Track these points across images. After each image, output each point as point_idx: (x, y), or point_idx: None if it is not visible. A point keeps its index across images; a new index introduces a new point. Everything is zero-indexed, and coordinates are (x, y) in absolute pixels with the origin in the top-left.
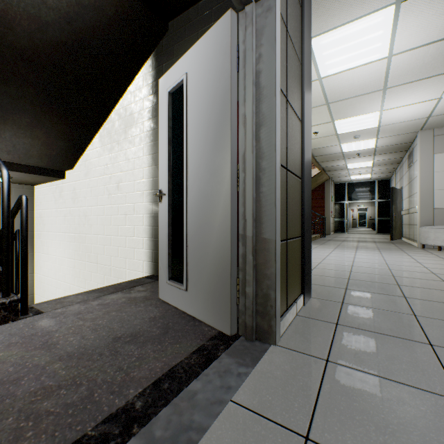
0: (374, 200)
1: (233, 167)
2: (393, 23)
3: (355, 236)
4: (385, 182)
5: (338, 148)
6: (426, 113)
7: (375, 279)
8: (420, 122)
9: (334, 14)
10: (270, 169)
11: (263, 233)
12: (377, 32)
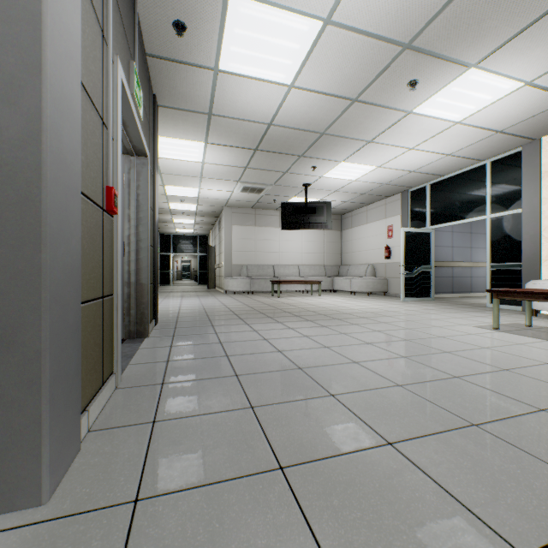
0: (196, 253)
1: (122, 243)
2: (204, 149)
3: (181, 288)
4: (205, 238)
5: (167, 204)
6: (227, 197)
7: (195, 311)
8: (224, 201)
9: (170, 132)
10: (145, 247)
11: (141, 280)
12: (196, 150)
